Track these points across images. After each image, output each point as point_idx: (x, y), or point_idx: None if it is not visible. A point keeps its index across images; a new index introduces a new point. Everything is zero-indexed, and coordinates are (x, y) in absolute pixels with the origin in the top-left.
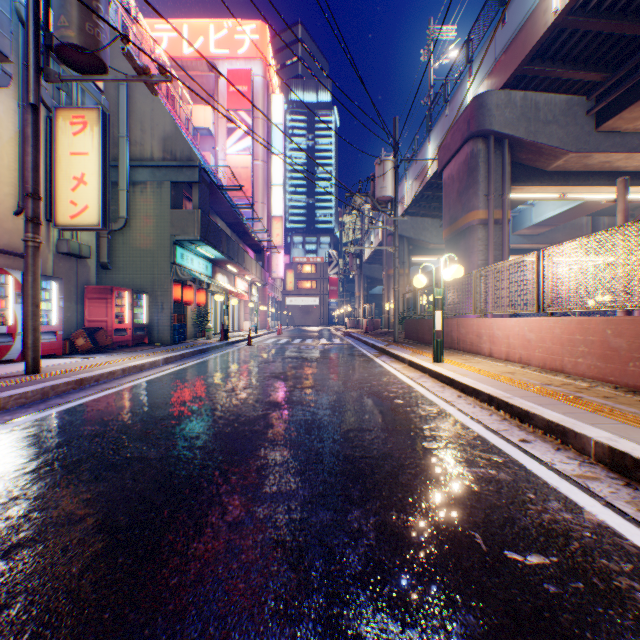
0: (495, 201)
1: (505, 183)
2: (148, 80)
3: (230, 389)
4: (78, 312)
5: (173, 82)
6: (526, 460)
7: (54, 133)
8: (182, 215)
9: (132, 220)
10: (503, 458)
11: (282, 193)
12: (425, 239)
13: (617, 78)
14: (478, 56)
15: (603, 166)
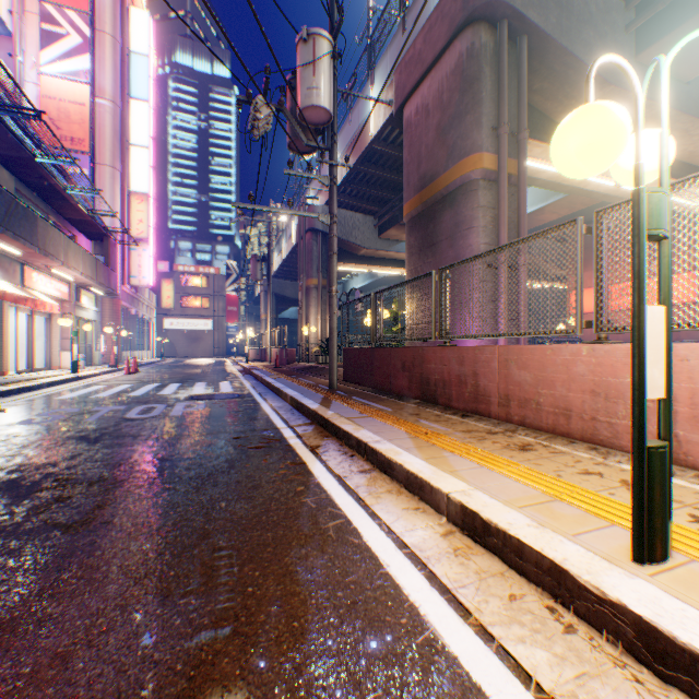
0: (507, 142)
1: (525, 111)
2: None
3: None
4: None
5: None
6: None
7: None
8: None
9: None
10: None
11: (149, 159)
12: (356, 241)
13: None
14: None
15: None
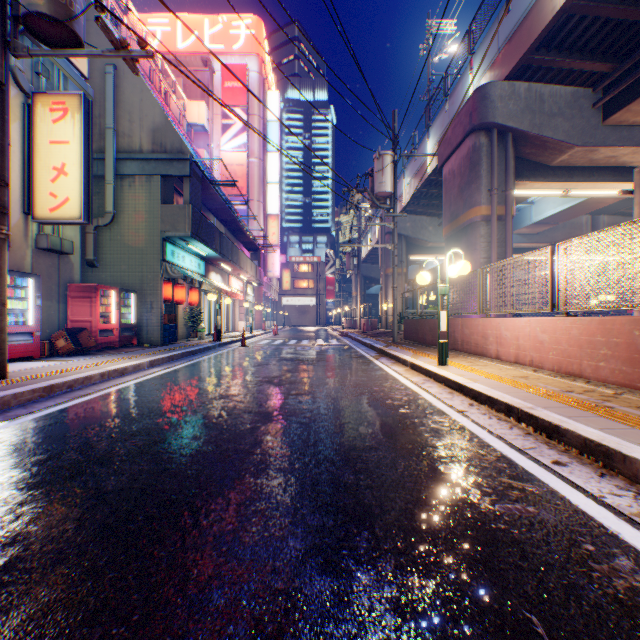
0: (498, 197)
1: (509, 178)
2: (127, 55)
3: (217, 396)
4: (60, 311)
5: (167, 77)
6: (568, 491)
7: (32, 120)
8: (172, 210)
9: (120, 215)
10: (539, 488)
11: (278, 191)
12: (423, 238)
13: (625, 68)
14: (480, 47)
15: (609, 161)
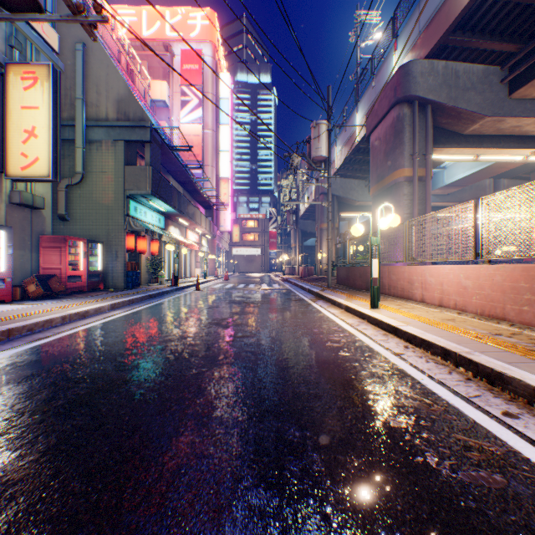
0: (419, 160)
1: (428, 144)
2: (83, 20)
3: (167, 339)
4: (32, 260)
5: (133, 60)
6: (531, 451)
7: (5, 87)
8: (135, 171)
9: (88, 175)
10: (499, 448)
11: (229, 158)
12: (352, 197)
13: (530, 48)
14: (403, 31)
15: (513, 130)
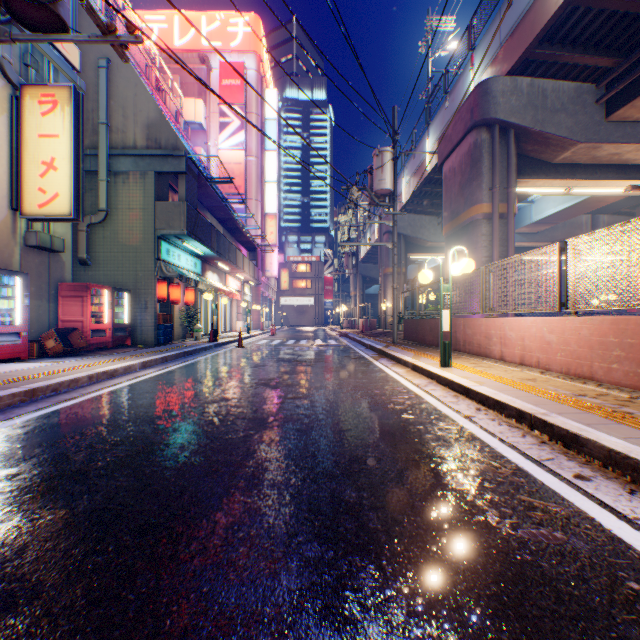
0: (500, 194)
1: (511, 175)
2: (115, 41)
3: (210, 400)
4: (50, 311)
5: (164, 75)
6: (597, 511)
7: (20, 113)
8: (167, 208)
9: (113, 213)
10: (564, 508)
11: (276, 190)
12: (423, 237)
13: (630, 63)
14: (481, 42)
15: (612, 158)
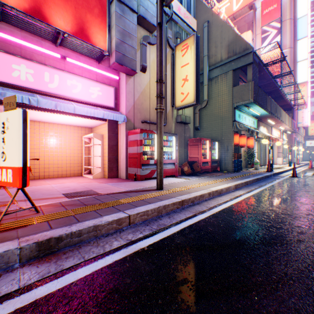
0: None
1: None
2: None
3: None
4: (184, 153)
5: None
6: None
7: (174, 60)
8: (239, 89)
9: (209, 100)
10: None
11: (306, 64)
12: None
13: None
14: None
15: None
